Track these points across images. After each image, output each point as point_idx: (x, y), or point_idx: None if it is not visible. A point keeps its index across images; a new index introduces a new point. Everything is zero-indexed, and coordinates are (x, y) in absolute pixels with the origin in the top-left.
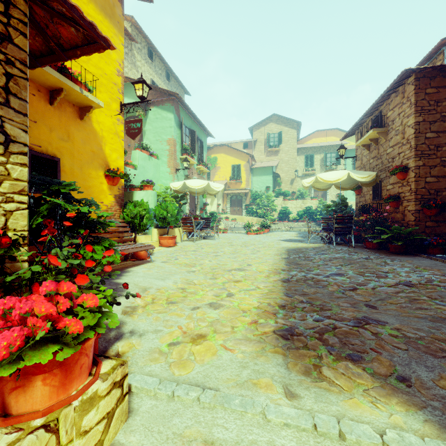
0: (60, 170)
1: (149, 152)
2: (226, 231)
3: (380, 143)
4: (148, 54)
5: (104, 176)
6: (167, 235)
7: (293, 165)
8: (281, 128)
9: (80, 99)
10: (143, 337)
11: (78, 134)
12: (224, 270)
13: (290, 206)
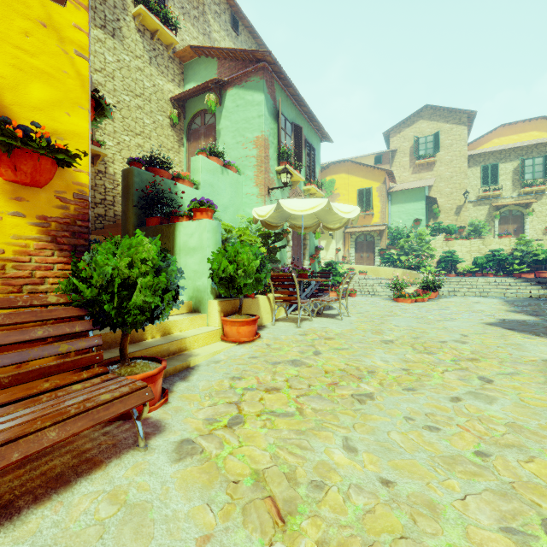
0: None
1: (222, 161)
2: (355, 294)
3: None
4: (230, 22)
5: None
6: (239, 314)
7: (459, 183)
8: (438, 127)
9: None
10: None
11: None
12: None
13: (458, 250)
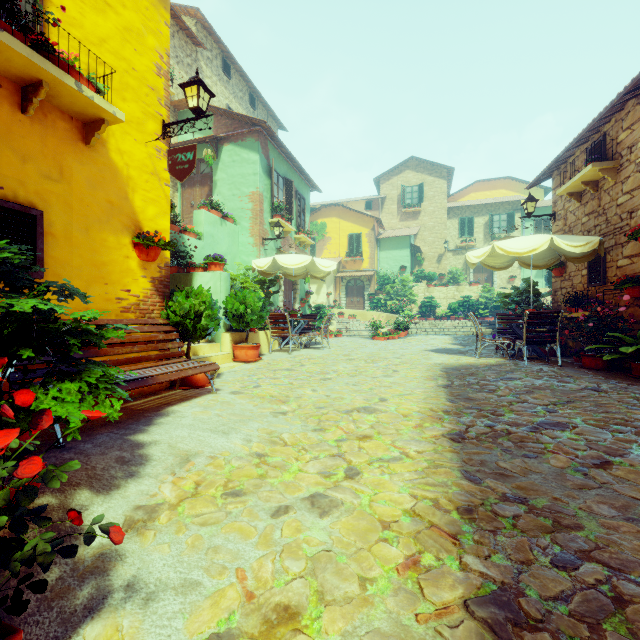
0: (42, 232)
1: (221, 214)
2: (341, 335)
3: (602, 188)
4: (222, 67)
5: (133, 245)
6: (246, 343)
7: (441, 233)
8: (422, 178)
9: (80, 104)
10: (152, 607)
11: (81, 170)
12: (339, 411)
13: (437, 296)
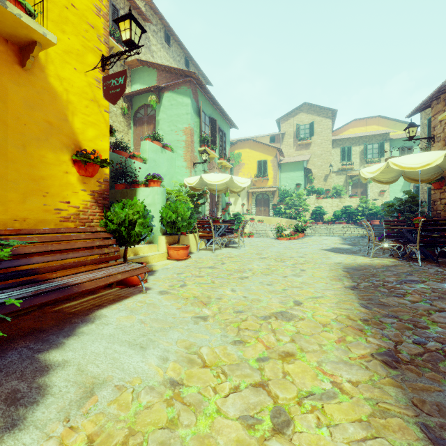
0: None
1: (162, 144)
2: (252, 235)
3: None
4: (164, 37)
5: (72, 162)
6: (178, 244)
7: (326, 159)
8: (313, 118)
9: (9, 24)
10: None
11: (17, 91)
12: (258, 317)
13: (324, 205)
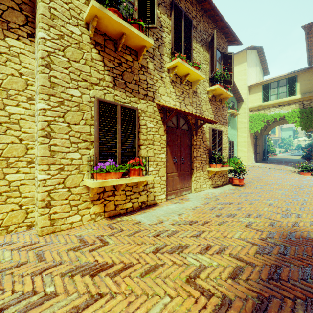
0: None
1: None
2: None
3: None
4: None
5: None
6: None
7: None
8: None
9: None
10: None
11: None
12: None
13: (302, 144)
